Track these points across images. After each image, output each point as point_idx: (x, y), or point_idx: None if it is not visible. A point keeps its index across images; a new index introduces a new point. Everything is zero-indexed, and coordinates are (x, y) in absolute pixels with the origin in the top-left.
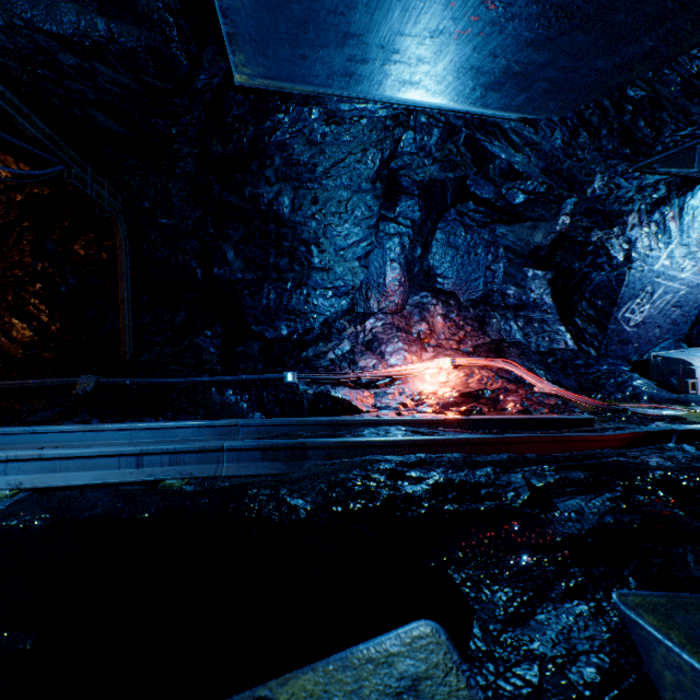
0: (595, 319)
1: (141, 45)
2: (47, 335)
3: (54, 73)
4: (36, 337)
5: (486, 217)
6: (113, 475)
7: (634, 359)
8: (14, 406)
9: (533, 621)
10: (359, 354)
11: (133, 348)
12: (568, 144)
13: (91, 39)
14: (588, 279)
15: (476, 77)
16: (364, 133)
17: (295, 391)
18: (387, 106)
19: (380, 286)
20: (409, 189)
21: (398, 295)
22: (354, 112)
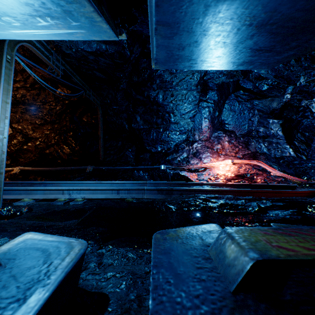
0: (305, 142)
1: (115, 51)
2: (74, 151)
3: (86, 62)
4: (71, 152)
5: (248, 97)
6: (110, 196)
7: None
8: (67, 176)
9: None
10: (190, 158)
11: (103, 156)
12: (285, 65)
13: (100, 51)
14: (301, 123)
15: (233, 63)
16: None
17: (166, 172)
18: None
19: (199, 129)
20: (212, 87)
21: (207, 133)
22: None
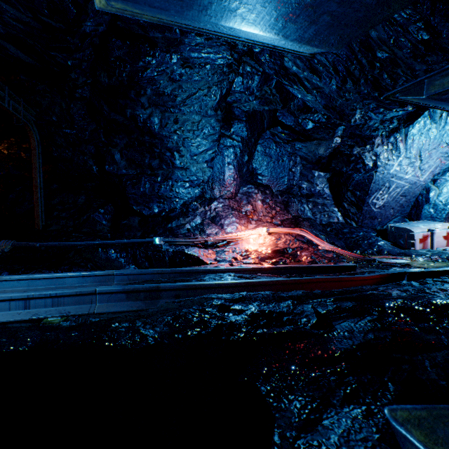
0: (355, 204)
1: None
2: None
3: None
4: None
5: (289, 137)
6: (3, 315)
7: (378, 228)
8: None
9: (320, 426)
10: (206, 225)
11: (45, 221)
12: (340, 89)
13: None
14: (351, 178)
15: (278, 7)
16: (209, 76)
17: (160, 249)
18: (224, 57)
19: (221, 180)
20: (240, 116)
21: (233, 187)
22: (201, 59)
